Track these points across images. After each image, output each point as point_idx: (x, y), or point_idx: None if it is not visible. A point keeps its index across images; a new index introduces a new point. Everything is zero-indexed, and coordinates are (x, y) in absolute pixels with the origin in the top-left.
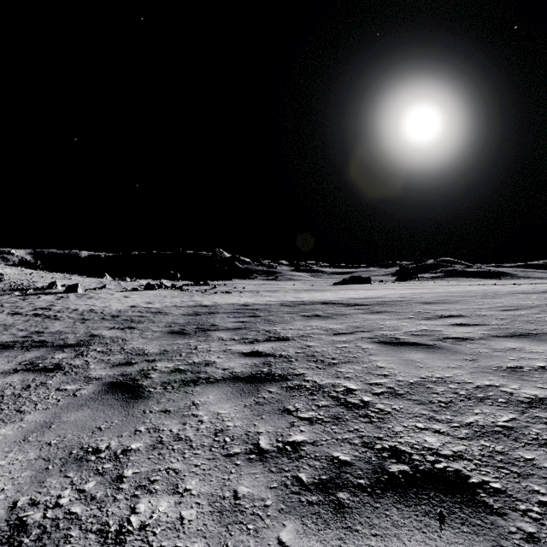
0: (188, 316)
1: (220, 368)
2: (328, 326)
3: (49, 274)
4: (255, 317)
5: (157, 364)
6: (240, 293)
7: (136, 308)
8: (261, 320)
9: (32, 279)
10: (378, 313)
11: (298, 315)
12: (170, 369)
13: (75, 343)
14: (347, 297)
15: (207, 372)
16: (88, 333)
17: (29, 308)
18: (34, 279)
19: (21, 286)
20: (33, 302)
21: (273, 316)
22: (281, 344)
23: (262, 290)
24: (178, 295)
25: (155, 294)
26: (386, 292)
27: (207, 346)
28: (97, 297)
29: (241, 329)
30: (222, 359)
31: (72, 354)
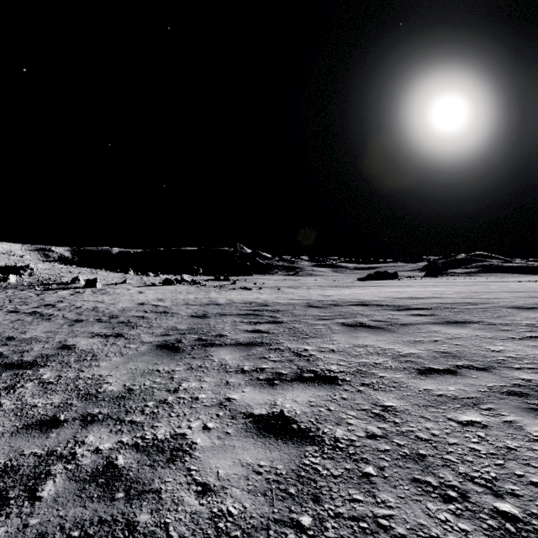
0: (194, 319)
1: (195, 484)
2: (393, 347)
3: (77, 269)
4: (275, 324)
5: (89, 435)
6: (260, 289)
7: (143, 306)
8: (285, 330)
9: (59, 273)
10: (458, 324)
11: (335, 323)
12: (96, 463)
13: (30, 360)
14: (386, 295)
15: (160, 497)
16: (61, 343)
17: (34, 304)
18: (62, 273)
19: (48, 281)
20: (44, 298)
21: (299, 323)
22: (326, 393)
23: (283, 286)
24: (194, 291)
25: (171, 290)
26: (431, 290)
27: (195, 385)
28: (111, 292)
29: (256, 345)
30: (209, 436)
31: (1, 385)
